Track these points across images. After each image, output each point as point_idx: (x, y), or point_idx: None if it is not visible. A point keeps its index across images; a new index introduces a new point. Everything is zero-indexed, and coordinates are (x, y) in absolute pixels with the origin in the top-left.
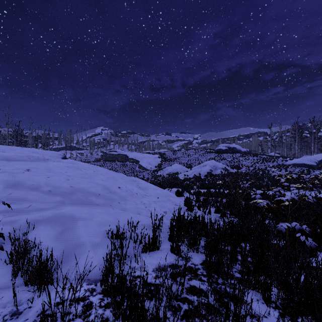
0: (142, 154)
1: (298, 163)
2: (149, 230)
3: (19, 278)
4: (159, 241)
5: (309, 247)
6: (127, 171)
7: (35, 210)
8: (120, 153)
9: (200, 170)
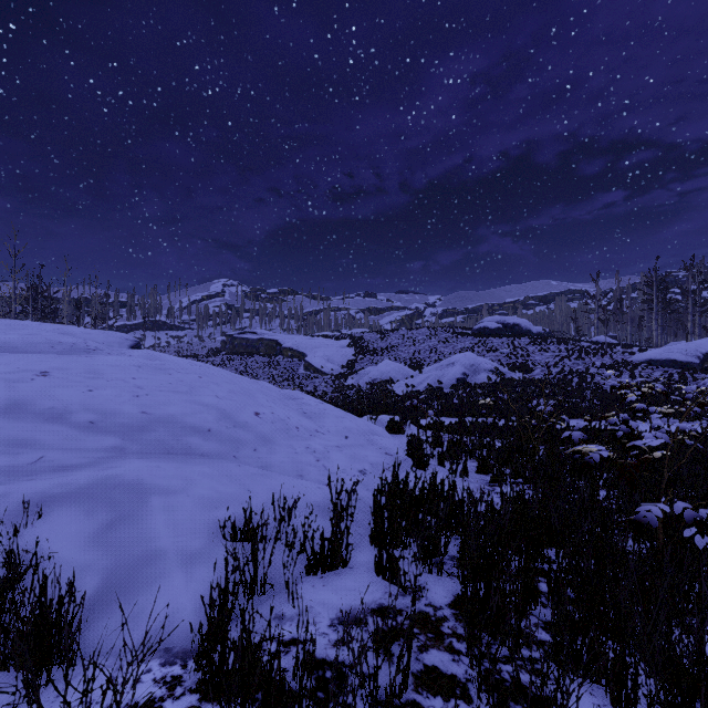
0: (312, 339)
1: (659, 358)
2: (324, 517)
3: None
4: (348, 545)
5: None
6: (278, 376)
7: (52, 468)
8: (264, 336)
9: (442, 374)
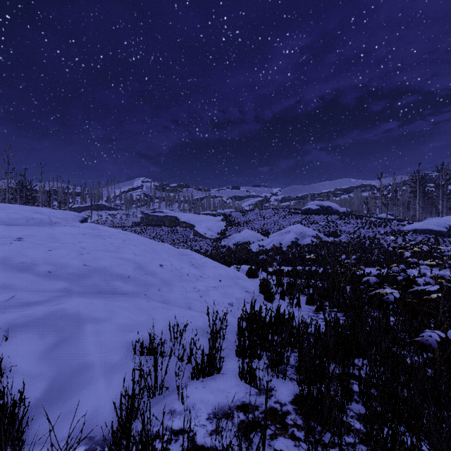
0: (198, 216)
1: (421, 228)
2: (205, 337)
3: None
4: (220, 358)
5: None
6: (177, 240)
7: (20, 304)
8: (168, 214)
9: (282, 238)
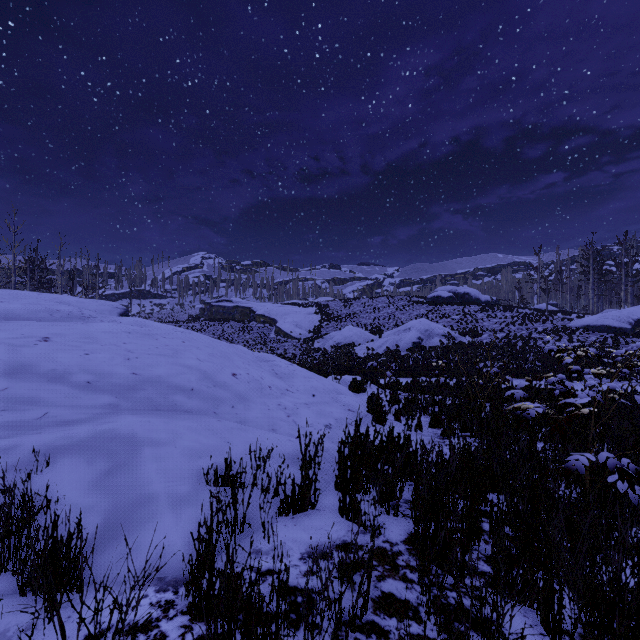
0: (282, 307)
1: (595, 324)
2: (295, 466)
3: (9, 578)
4: (316, 490)
5: (638, 507)
6: (252, 340)
7: (56, 423)
8: (239, 304)
9: (399, 338)
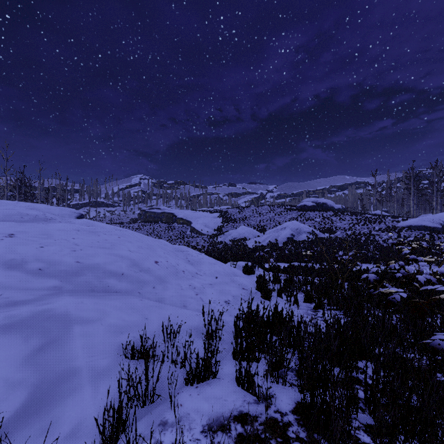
0: (195, 213)
1: (415, 225)
2: (200, 338)
3: None
4: (216, 362)
5: None
6: (174, 236)
7: (6, 304)
8: (165, 211)
9: (278, 234)
